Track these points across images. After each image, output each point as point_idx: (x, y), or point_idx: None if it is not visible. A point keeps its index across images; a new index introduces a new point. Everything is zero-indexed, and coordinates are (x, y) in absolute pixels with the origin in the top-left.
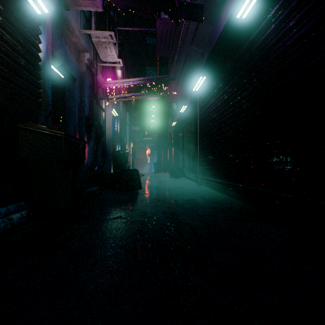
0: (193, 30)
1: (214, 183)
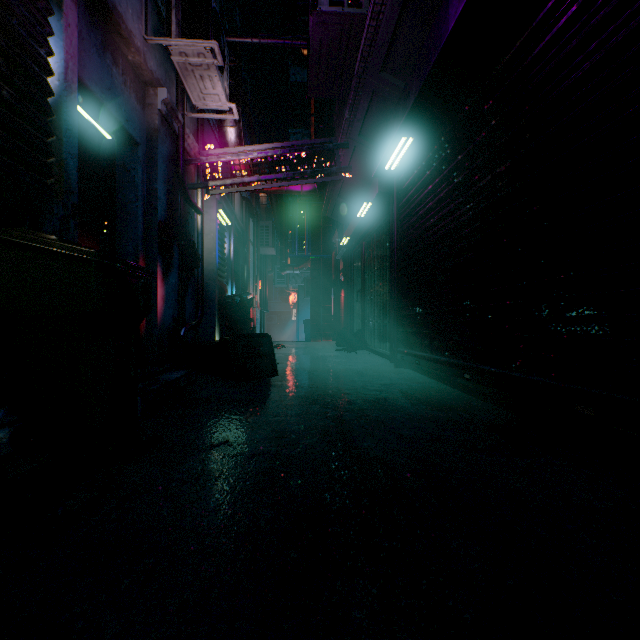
0: (386, 37)
1: (430, 363)
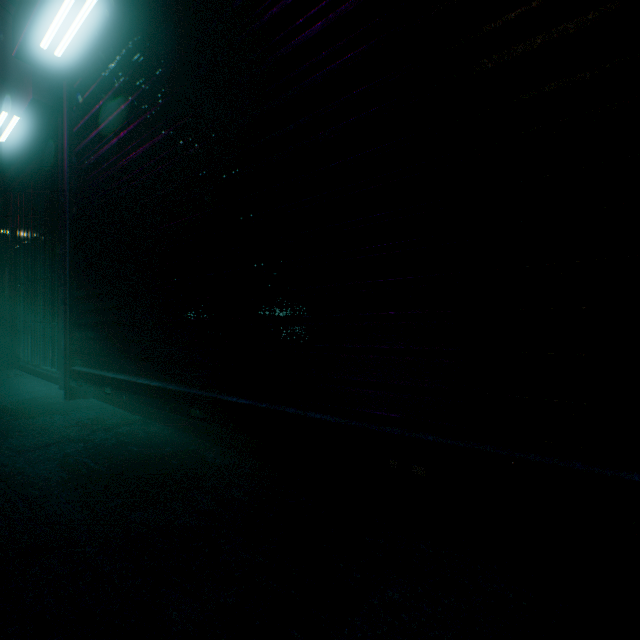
0: None
1: (131, 391)
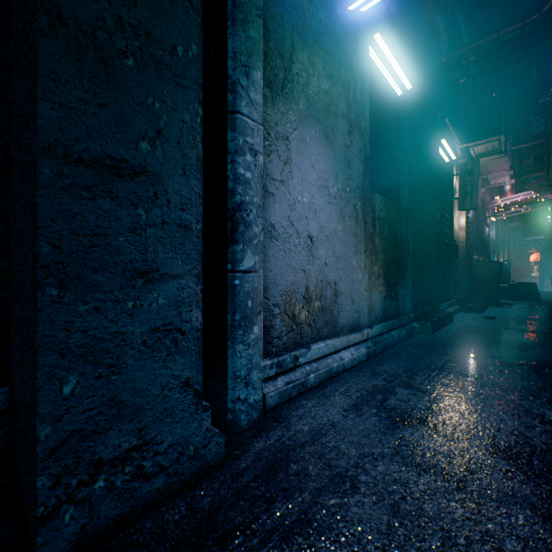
0: None
1: None
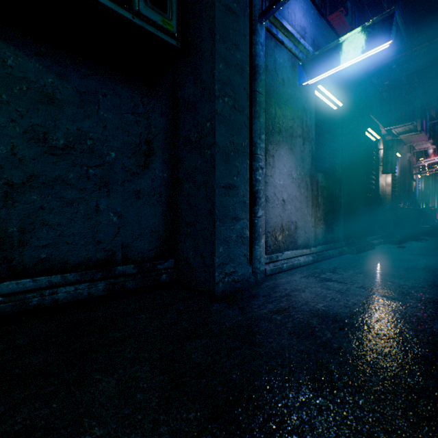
0: None
1: None
